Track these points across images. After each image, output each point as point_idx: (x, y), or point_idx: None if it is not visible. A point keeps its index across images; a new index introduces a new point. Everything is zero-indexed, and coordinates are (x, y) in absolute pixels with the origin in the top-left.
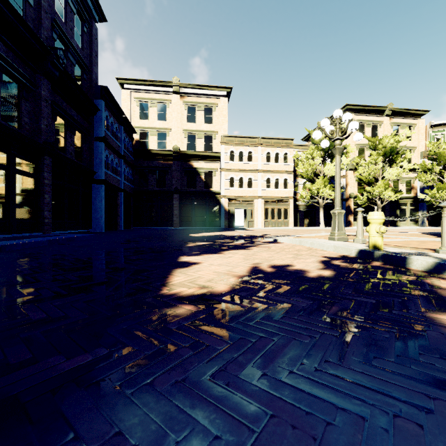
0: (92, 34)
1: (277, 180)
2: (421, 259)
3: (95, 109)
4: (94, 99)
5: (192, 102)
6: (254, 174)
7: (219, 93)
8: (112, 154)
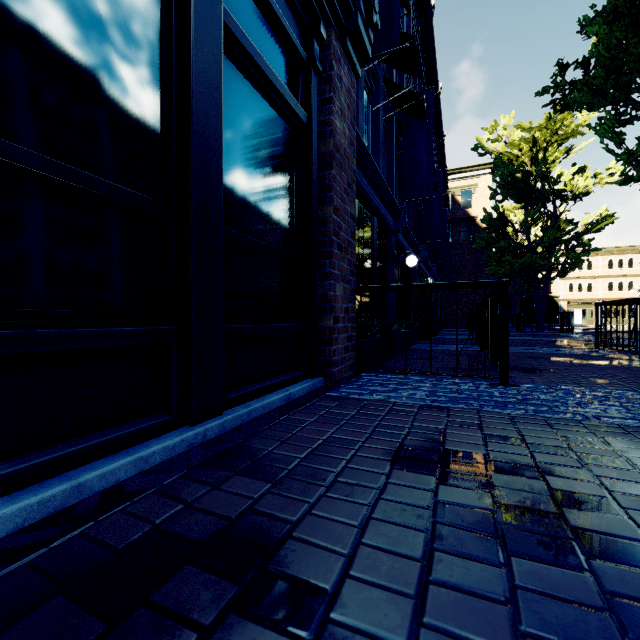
0: None
1: (620, 283)
2: None
3: None
4: None
5: None
6: (593, 280)
7: None
8: None
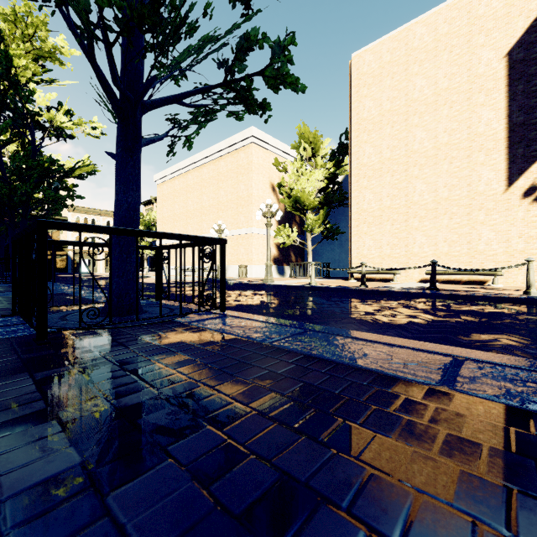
0: None
1: None
2: None
3: None
4: None
5: None
6: (97, 235)
7: None
8: None
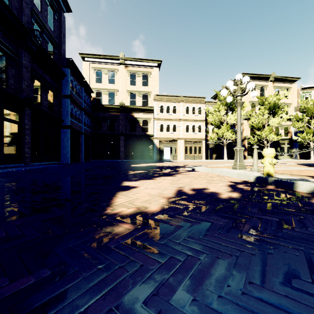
0: (61, 21)
1: (193, 126)
2: (305, 184)
3: (63, 75)
4: (62, 67)
5: (133, 71)
6: (177, 122)
7: (153, 64)
8: (76, 107)
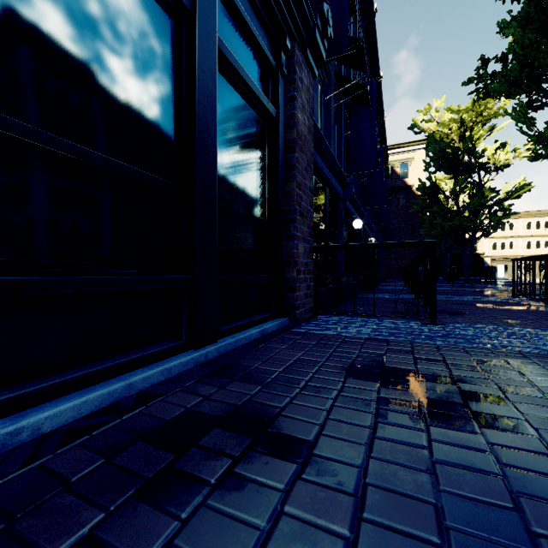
0: None
1: (537, 242)
2: None
3: None
4: None
5: None
6: (514, 239)
7: None
8: None
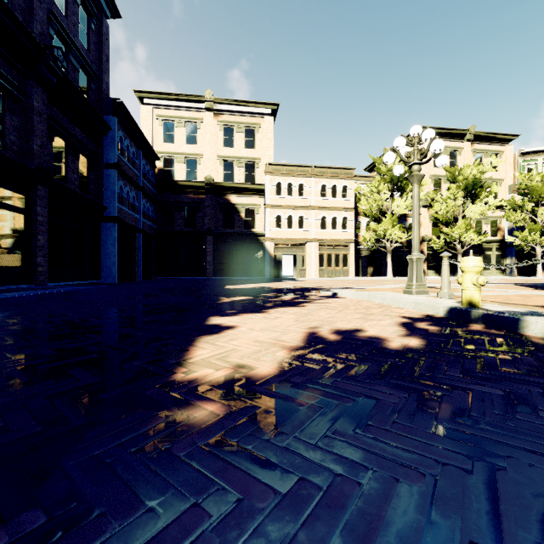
0: (102, 33)
1: (334, 219)
2: (541, 322)
3: (106, 128)
4: (104, 115)
5: (229, 122)
6: (305, 212)
7: (263, 110)
8: (128, 185)
